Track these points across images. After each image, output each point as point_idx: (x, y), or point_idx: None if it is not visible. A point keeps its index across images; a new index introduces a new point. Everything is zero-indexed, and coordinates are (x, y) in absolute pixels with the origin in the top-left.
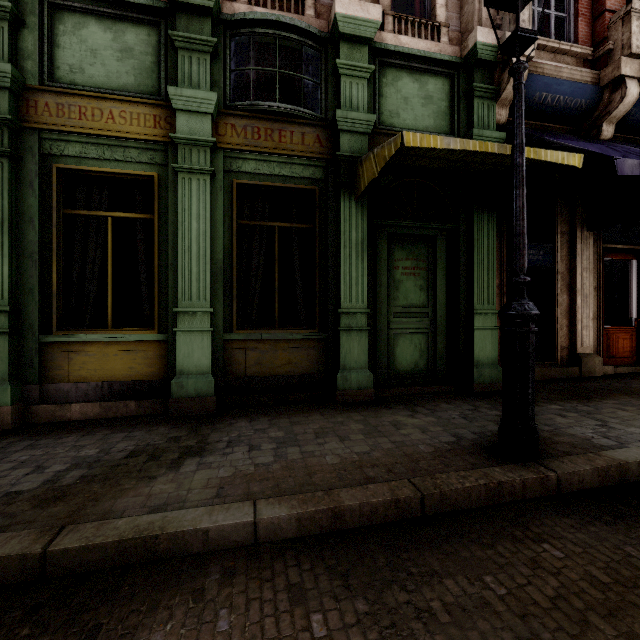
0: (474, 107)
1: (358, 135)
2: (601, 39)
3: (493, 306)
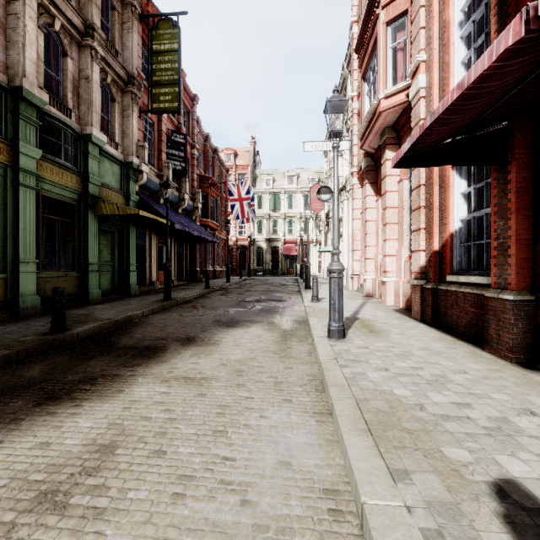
0: (130, 183)
1: (95, 185)
2: (161, 169)
3: (135, 262)
